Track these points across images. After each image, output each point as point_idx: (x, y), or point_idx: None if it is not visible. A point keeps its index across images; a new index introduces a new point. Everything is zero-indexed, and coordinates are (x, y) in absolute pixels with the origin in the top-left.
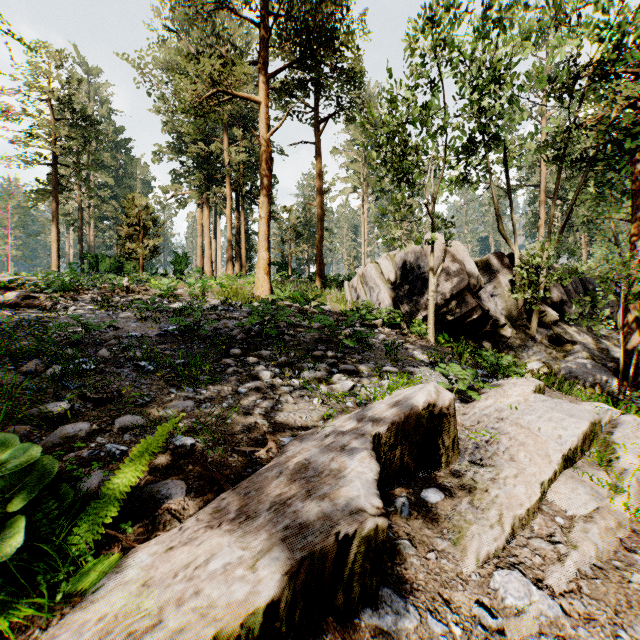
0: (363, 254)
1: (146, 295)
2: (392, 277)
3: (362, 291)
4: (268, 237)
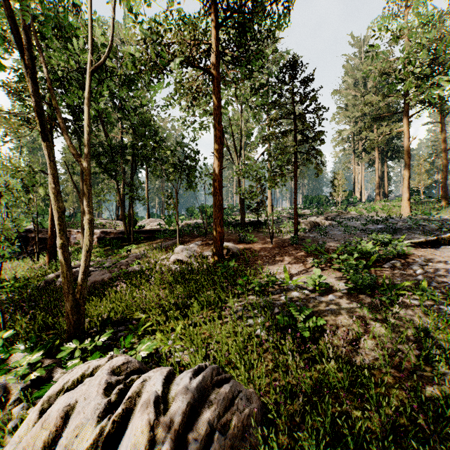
0: None
1: (351, 215)
2: None
3: None
4: (408, 187)
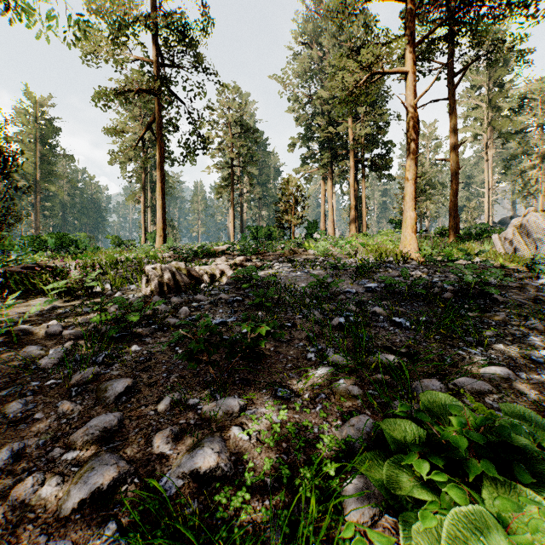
0: (486, 204)
1: (307, 255)
2: None
3: (521, 244)
4: (414, 197)
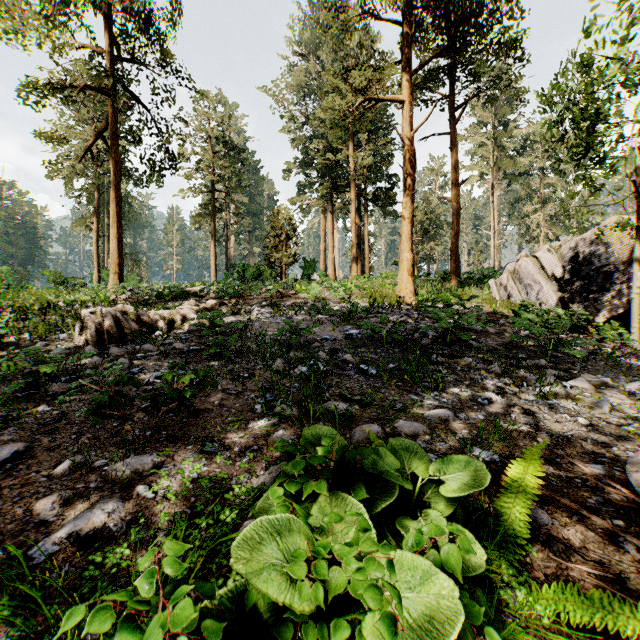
0: (492, 247)
1: (297, 299)
2: (558, 272)
3: (514, 289)
4: (411, 237)
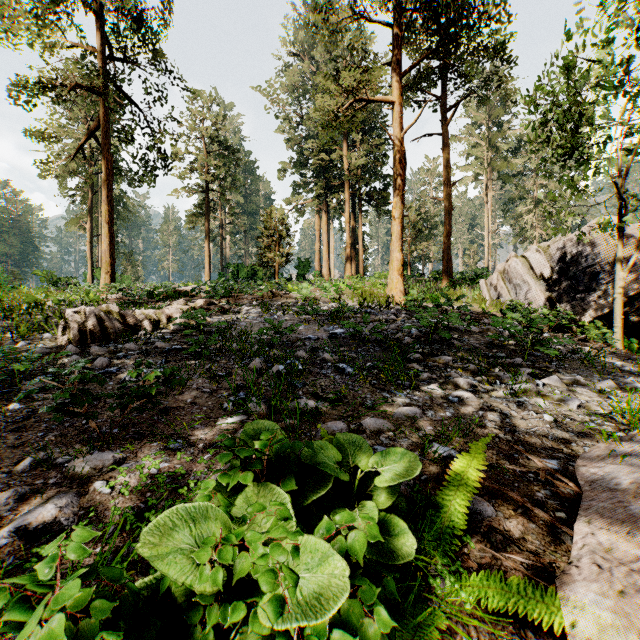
0: (486, 247)
1: (288, 299)
2: (546, 272)
3: (504, 289)
4: (401, 237)
